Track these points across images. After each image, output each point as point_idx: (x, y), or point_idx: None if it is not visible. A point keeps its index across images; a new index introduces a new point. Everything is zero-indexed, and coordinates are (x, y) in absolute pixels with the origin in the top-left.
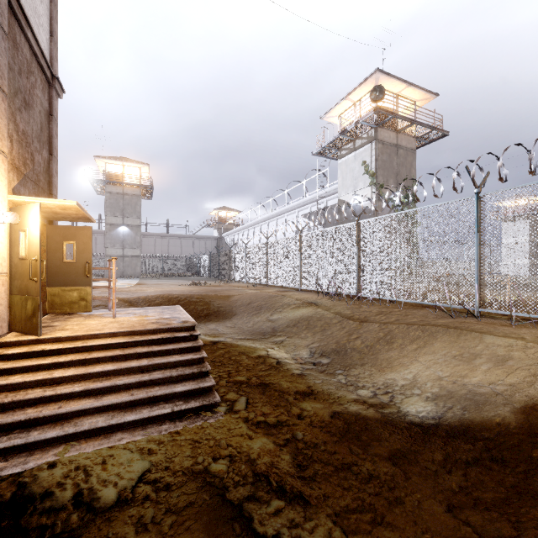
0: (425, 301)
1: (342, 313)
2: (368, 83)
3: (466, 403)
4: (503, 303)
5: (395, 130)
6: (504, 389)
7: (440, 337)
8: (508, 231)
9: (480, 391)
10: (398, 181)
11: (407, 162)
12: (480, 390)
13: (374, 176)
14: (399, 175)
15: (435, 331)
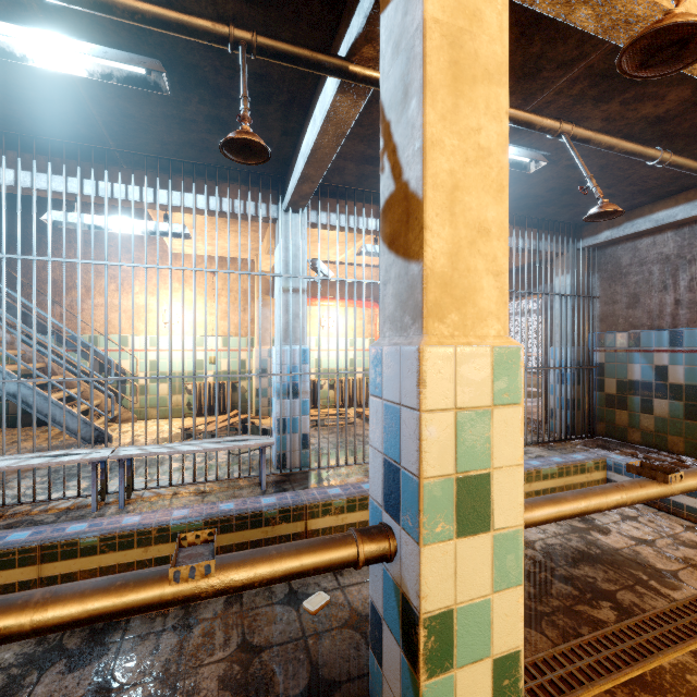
0: None
1: None
2: None
3: None
4: None
5: None
6: None
7: None
8: None
9: None
10: None
11: None
12: None
13: None
14: None
15: None
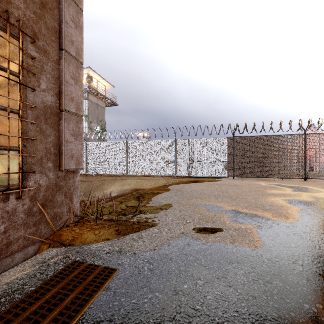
0: (112, 173)
1: (82, 180)
2: (84, 70)
3: (123, 192)
4: (132, 172)
5: (97, 97)
6: (130, 188)
7: (117, 181)
8: (133, 152)
9: (125, 189)
10: (98, 121)
11: (102, 113)
12: (125, 189)
13: (87, 117)
14: (98, 118)
15: (116, 180)
